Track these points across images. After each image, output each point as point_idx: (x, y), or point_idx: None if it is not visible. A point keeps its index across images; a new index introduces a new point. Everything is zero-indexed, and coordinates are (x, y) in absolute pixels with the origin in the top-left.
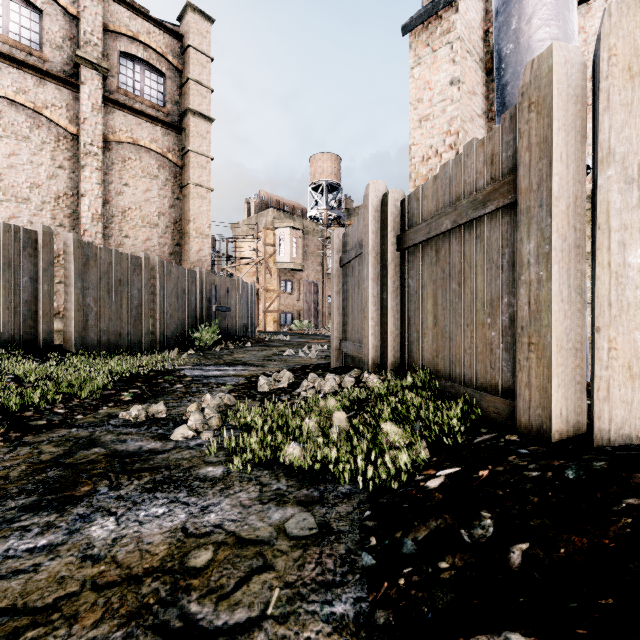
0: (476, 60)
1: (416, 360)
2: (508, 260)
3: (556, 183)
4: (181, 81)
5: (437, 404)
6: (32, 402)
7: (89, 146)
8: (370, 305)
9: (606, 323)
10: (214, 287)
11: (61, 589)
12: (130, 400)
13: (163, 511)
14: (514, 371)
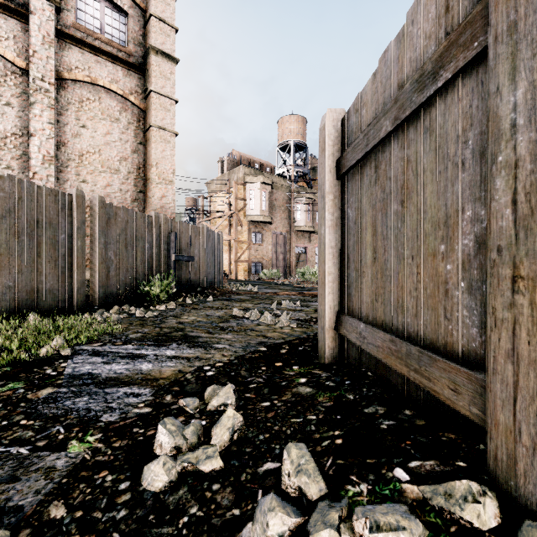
0: None
1: None
2: None
3: None
4: (144, 21)
5: None
6: None
7: (39, 82)
8: None
9: None
10: (173, 234)
11: None
12: None
13: None
14: None
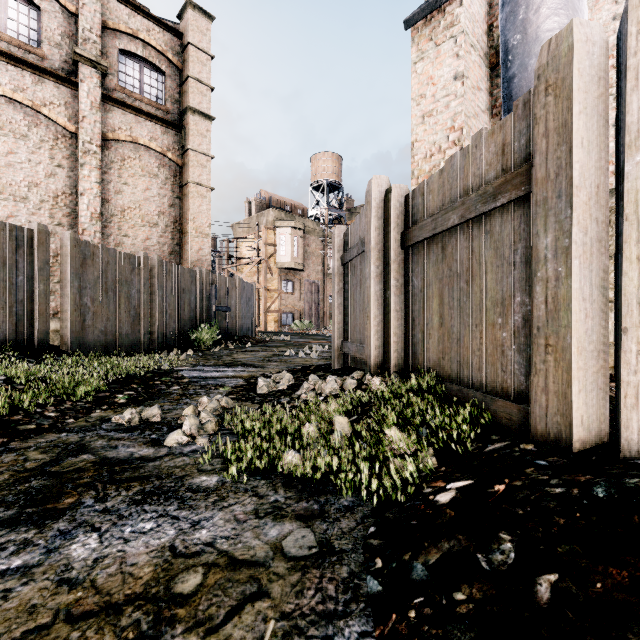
0: (480, 55)
1: (421, 362)
2: (521, 256)
3: (577, 171)
4: (181, 79)
5: (444, 408)
6: (22, 405)
7: (88, 144)
8: (373, 304)
9: (634, 323)
10: (214, 287)
11: (31, 620)
12: (125, 403)
13: (151, 526)
14: (528, 374)
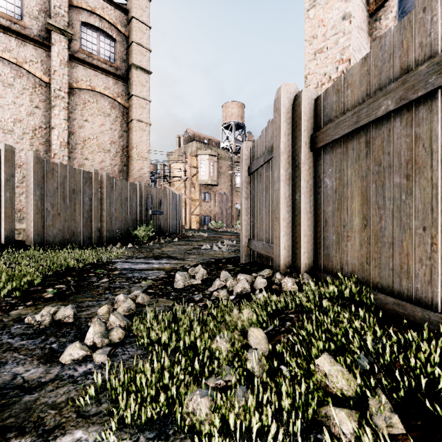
0: (363, 1)
1: (336, 264)
2: None
3: None
4: (127, 44)
5: (382, 328)
6: None
7: (58, 91)
8: (282, 206)
9: None
10: (150, 196)
11: None
12: (50, 297)
13: None
14: None
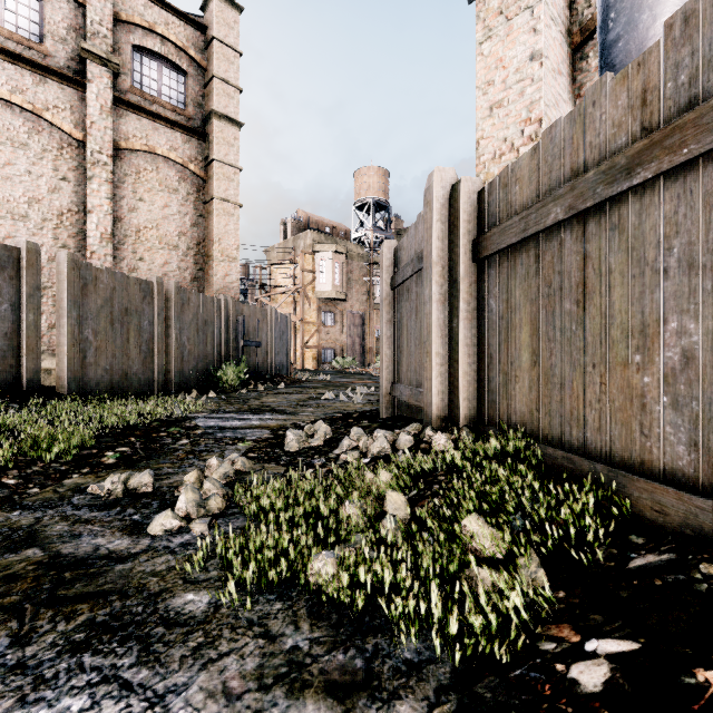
0: (561, 31)
1: (502, 414)
2: (679, 258)
3: None
4: (205, 80)
5: (545, 486)
6: None
7: (97, 154)
8: (434, 336)
9: None
10: (242, 318)
11: None
12: (113, 463)
13: (80, 707)
14: (693, 443)
